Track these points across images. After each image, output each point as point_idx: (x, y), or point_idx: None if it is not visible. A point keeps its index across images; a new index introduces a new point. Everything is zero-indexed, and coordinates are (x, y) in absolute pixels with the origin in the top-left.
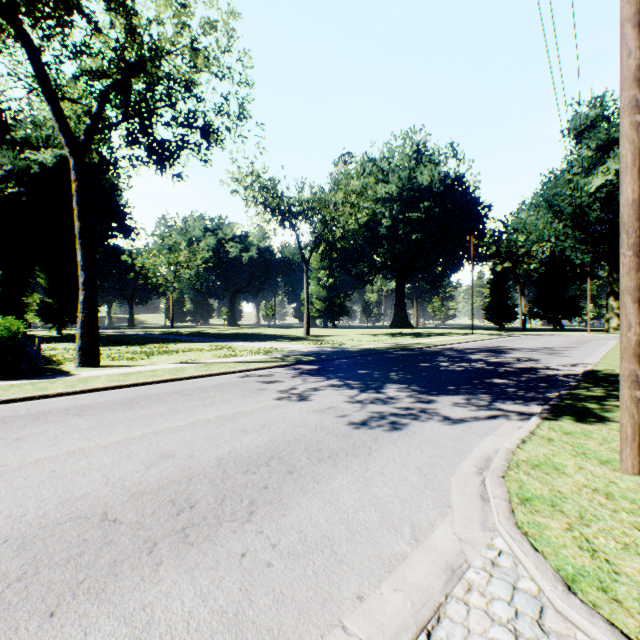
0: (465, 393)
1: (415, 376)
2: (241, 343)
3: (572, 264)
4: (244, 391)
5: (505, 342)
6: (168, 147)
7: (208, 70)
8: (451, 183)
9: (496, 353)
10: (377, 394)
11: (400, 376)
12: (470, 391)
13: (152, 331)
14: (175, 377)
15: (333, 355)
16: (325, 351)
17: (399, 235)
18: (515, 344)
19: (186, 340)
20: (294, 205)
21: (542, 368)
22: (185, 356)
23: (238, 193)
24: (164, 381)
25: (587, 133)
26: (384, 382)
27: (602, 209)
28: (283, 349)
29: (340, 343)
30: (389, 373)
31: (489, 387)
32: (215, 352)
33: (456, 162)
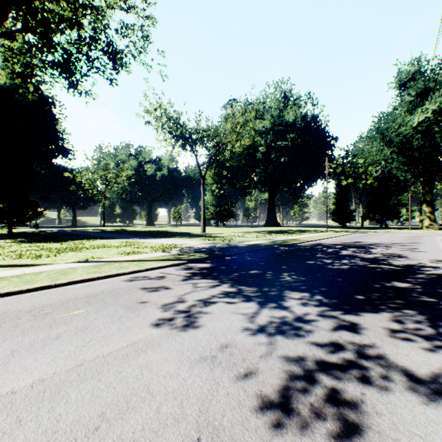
0: (384, 307)
1: (309, 278)
2: (149, 239)
3: (395, 180)
4: (118, 307)
5: (358, 238)
6: (69, 57)
7: (115, 3)
8: (309, 121)
9: (361, 248)
10: (281, 311)
11: (294, 278)
12: (387, 303)
13: (86, 229)
14: (51, 283)
15: (224, 252)
16: (217, 247)
17: (271, 159)
18: (367, 240)
19: (106, 237)
20: (193, 132)
21: (421, 266)
22: (91, 253)
23: (150, 124)
24: (36, 289)
25: (409, 84)
26: (281, 288)
27: (422, 139)
28: (182, 245)
29: (229, 239)
30: (281, 274)
31: (401, 295)
32: (122, 248)
33: (312, 106)
